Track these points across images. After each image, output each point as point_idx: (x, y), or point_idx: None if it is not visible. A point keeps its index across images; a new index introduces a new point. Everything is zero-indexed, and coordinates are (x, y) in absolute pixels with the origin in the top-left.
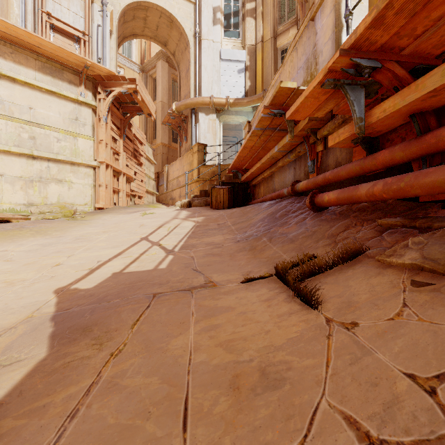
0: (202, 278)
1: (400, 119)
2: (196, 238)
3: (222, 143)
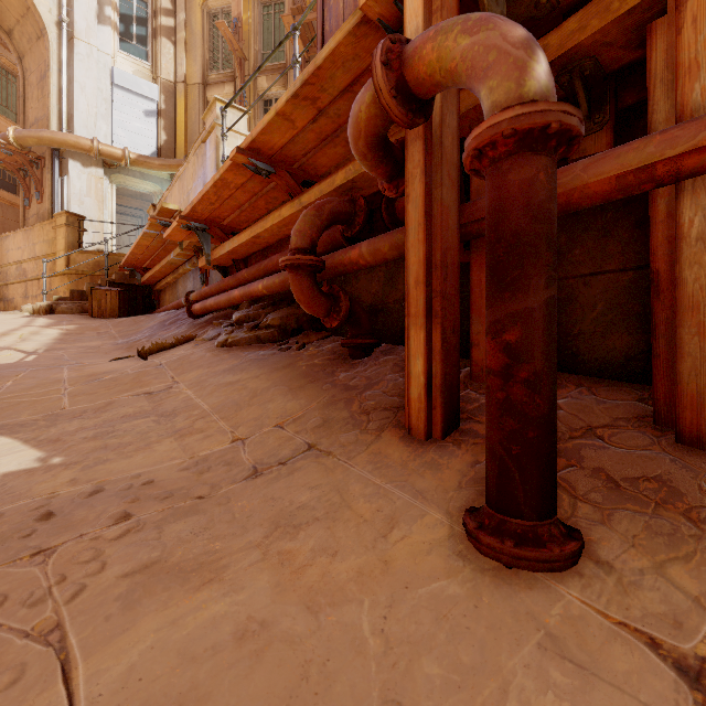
0: (74, 362)
1: (230, 260)
2: (66, 344)
3: (115, 217)
